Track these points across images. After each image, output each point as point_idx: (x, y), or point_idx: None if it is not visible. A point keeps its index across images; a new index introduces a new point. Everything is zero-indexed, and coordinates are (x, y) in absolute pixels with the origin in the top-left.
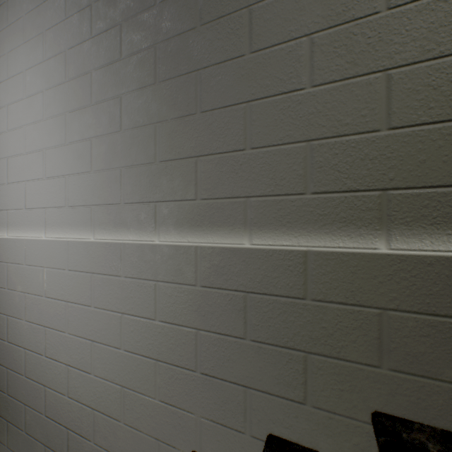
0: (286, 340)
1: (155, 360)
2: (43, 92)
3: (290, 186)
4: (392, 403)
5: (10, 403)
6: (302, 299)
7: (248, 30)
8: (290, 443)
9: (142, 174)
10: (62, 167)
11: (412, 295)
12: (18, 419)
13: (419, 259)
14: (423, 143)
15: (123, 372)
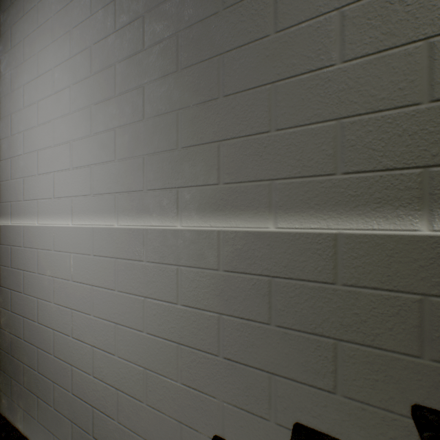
0: (314, 326)
1: (177, 343)
2: (70, 87)
3: (318, 167)
4: (435, 396)
5: (40, 380)
6: (332, 283)
7: (273, 10)
8: (319, 433)
9: (164, 161)
10: (87, 157)
11: None
12: (47, 396)
13: None
14: None
15: (146, 354)
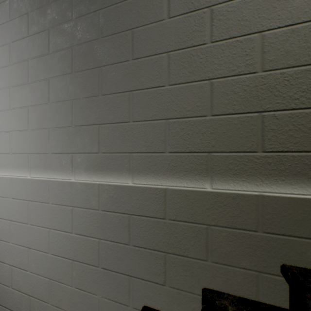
0: (154, 245)
1: (72, 260)
2: None
3: (156, 147)
4: (213, 282)
5: None
6: (163, 219)
7: (131, 45)
8: None
9: (63, 134)
10: (7, 125)
11: (224, 217)
12: None
13: (227, 195)
14: (230, 125)
15: (51, 269)
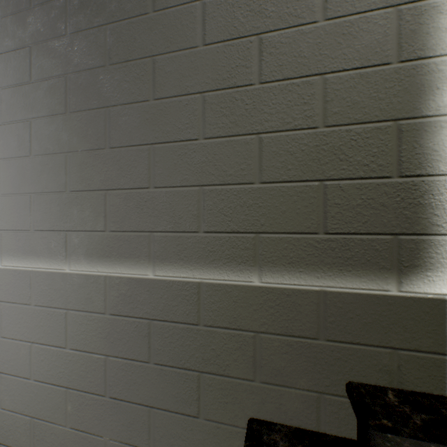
0: (183, 361)
1: (65, 388)
2: None
3: (187, 225)
4: (263, 410)
5: None
6: (196, 324)
7: (152, 78)
8: None
9: (53, 202)
10: None
11: (276, 320)
12: None
13: (281, 291)
14: (284, 197)
15: (33, 402)
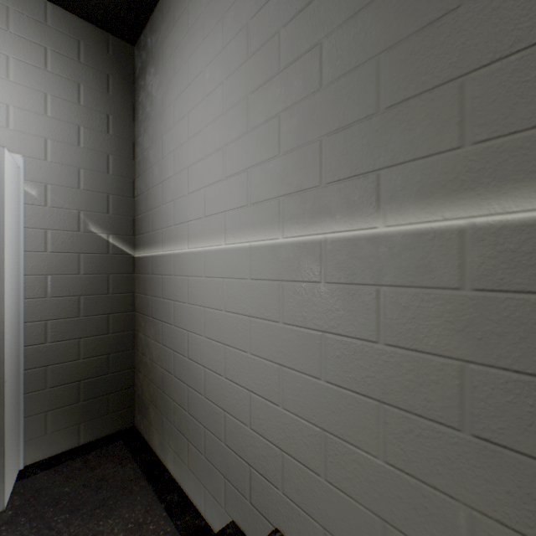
0: None
1: (376, 401)
2: (222, 83)
3: None
4: None
5: (190, 422)
6: None
7: None
8: None
9: (354, 137)
10: (243, 161)
11: None
12: (197, 441)
13: None
14: None
15: (324, 411)
